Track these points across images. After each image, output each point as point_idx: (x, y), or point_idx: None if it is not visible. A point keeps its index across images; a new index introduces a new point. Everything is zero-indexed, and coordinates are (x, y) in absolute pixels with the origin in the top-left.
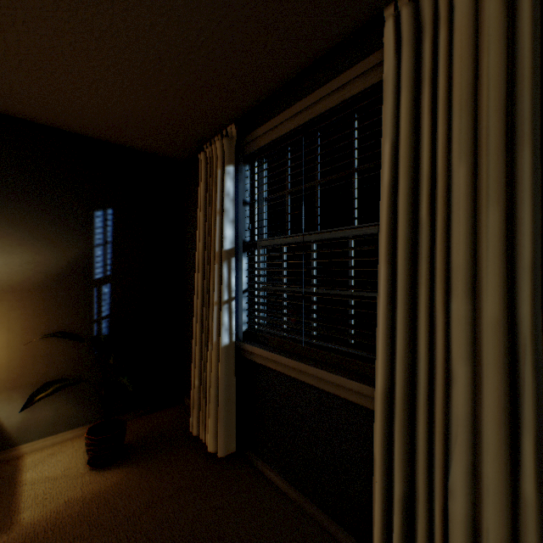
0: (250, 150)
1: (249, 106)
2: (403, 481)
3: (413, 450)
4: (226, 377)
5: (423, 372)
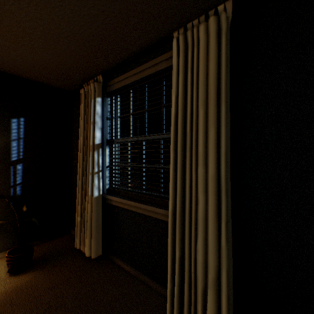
0: (110, 90)
1: (110, 66)
2: (180, 250)
3: (184, 236)
4: (96, 214)
5: (188, 200)
